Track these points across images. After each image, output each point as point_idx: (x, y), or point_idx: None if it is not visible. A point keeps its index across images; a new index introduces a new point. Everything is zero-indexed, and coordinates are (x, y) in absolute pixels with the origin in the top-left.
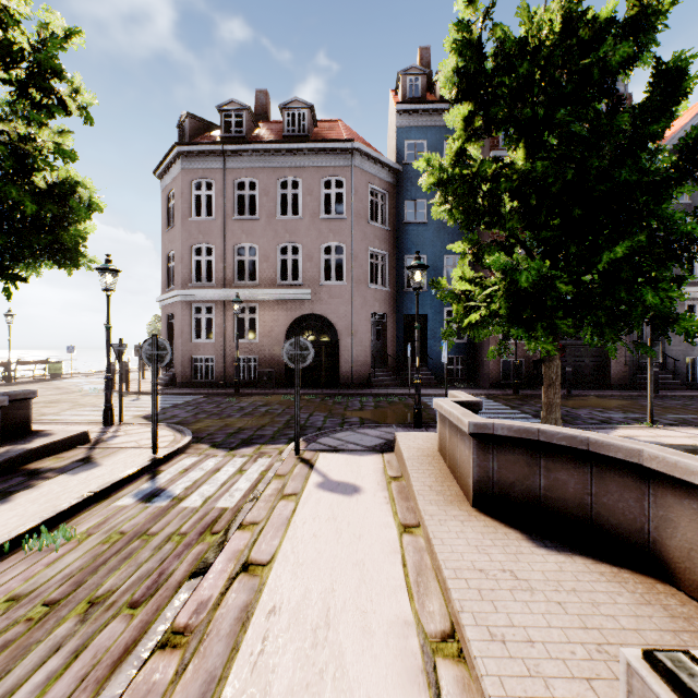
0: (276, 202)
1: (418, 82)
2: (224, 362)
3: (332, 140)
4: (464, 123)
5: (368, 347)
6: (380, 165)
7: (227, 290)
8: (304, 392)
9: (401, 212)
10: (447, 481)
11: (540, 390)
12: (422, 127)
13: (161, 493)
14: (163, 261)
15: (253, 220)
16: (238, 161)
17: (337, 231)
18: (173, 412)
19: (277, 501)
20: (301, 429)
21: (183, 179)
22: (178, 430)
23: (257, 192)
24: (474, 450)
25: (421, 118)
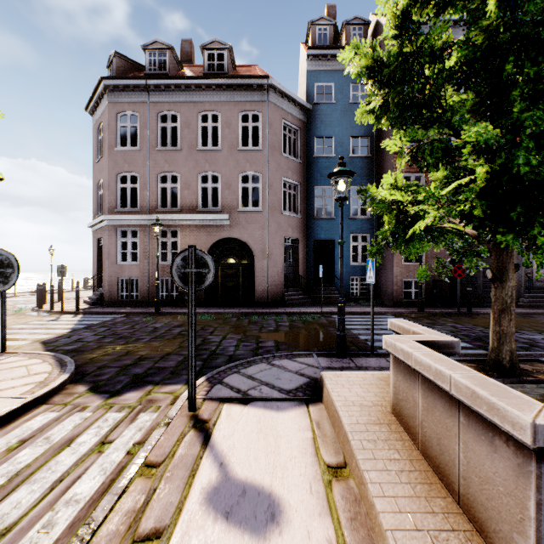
0: (197, 134)
1: (326, 31)
2: (148, 282)
3: (248, 76)
4: None
5: (281, 268)
6: (292, 103)
7: (150, 215)
8: (222, 310)
9: (312, 147)
10: (436, 496)
11: (440, 308)
12: (330, 70)
13: None
14: (94, 190)
15: (175, 151)
16: (161, 96)
17: (253, 162)
18: (80, 335)
19: None
20: (210, 358)
21: (110, 111)
22: (62, 363)
23: (179, 125)
24: (542, 484)
25: (329, 62)
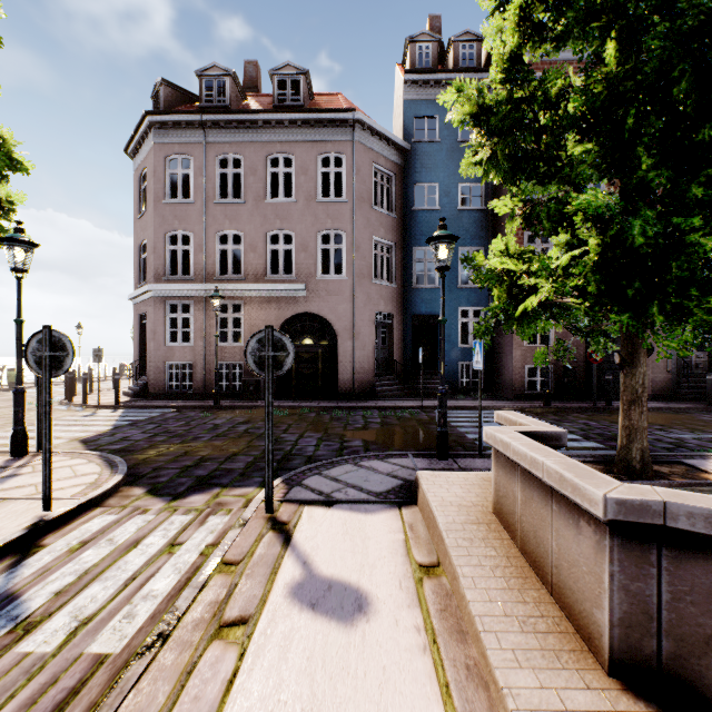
0: (265, 182)
1: (428, 50)
2: (203, 369)
3: (330, 109)
4: (517, 17)
5: (371, 351)
6: (385, 142)
7: (207, 285)
8: (297, 404)
9: (410, 197)
10: (530, 588)
11: (573, 402)
12: (434, 100)
13: (3, 609)
14: (135, 252)
15: (238, 204)
16: (220, 135)
17: (336, 217)
18: (126, 433)
19: (204, 644)
20: (285, 459)
21: (156, 155)
22: (111, 463)
23: (243, 171)
24: (615, 556)
25: (432, 90)
